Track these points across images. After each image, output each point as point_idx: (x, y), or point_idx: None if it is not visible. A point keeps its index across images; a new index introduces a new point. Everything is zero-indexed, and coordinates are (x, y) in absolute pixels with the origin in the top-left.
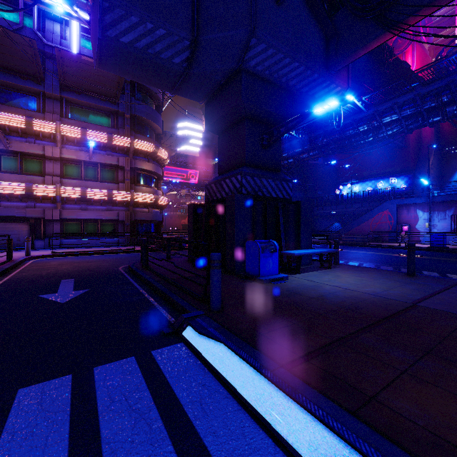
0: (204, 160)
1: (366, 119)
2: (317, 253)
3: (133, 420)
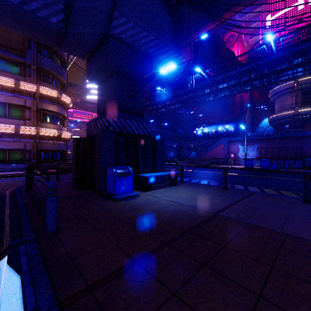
0: None
1: (209, 85)
2: (165, 175)
3: None
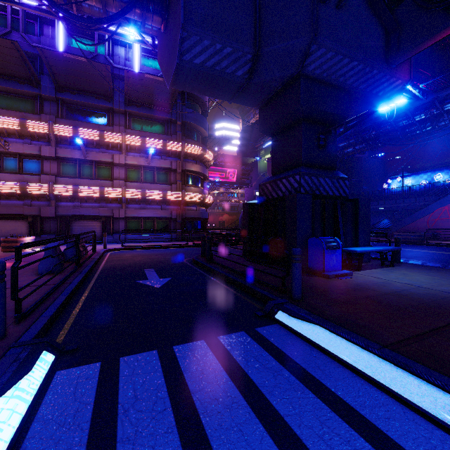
0: (242, 158)
1: (423, 107)
2: (379, 250)
3: (271, 374)
